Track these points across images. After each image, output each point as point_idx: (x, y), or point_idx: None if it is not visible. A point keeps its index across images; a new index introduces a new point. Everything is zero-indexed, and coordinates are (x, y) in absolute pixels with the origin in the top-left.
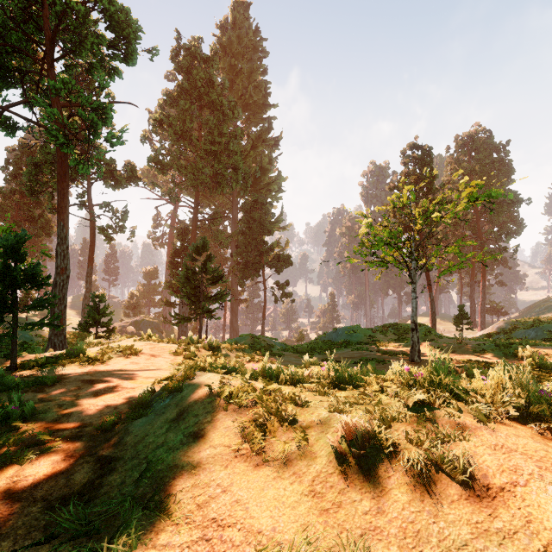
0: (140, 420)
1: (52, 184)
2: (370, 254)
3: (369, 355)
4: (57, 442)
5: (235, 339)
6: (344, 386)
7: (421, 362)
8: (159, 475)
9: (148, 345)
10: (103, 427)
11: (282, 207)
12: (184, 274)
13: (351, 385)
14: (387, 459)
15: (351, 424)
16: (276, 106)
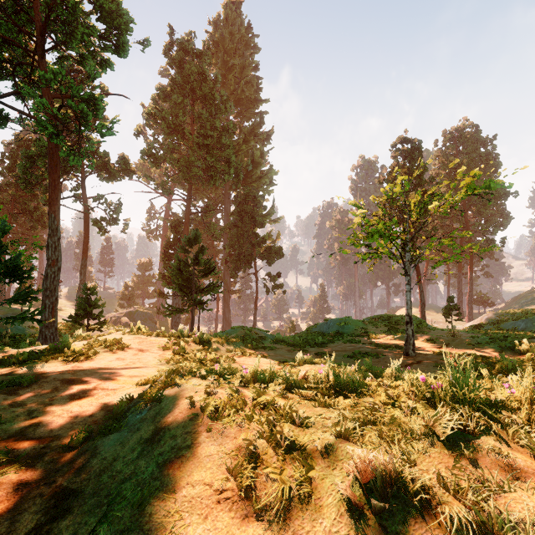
0: (111, 437)
1: (46, 176)
2: (364, 246)
3: (362, 348)
4: (13, 464)
5: (226, 331)
6: (346, 394)
7: (416, 356)
8: (119, 527)
9: (137, 339)
10: (70, 443)
11: (273, 200)
12: (176, 266)
13: (353, 391)
14: (420, 518)
15: (367, 463)
16: (268, 101)
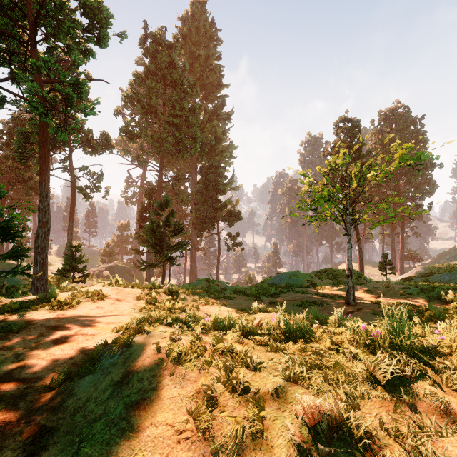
0: (86, 378)
1: (38, 150)
2: (311, 210)
3: (309, 298)
4: None
5: (192, 283)
6: (295, 340)
7: (355, 305)
8: None
9: (115, 290)
10: (50, 384)
11: (233, 171)
12: (149, 227)
13: (301, 338)
14: None
15: (314, 407)
16: (228, 86)
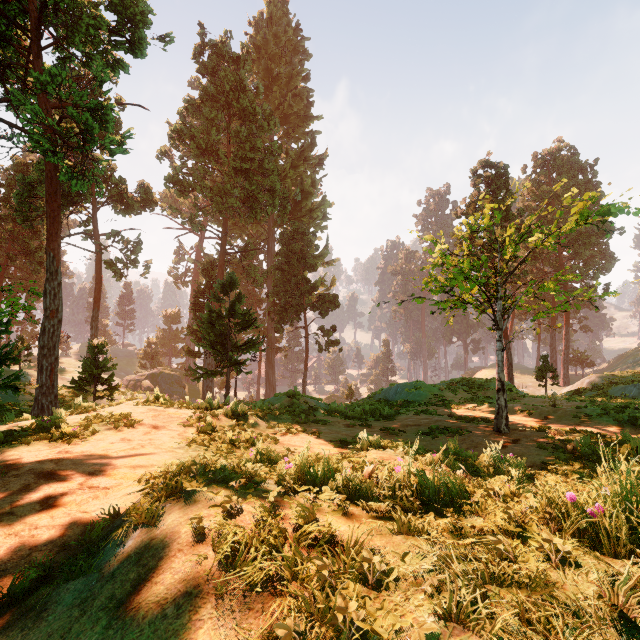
0: (72, 585)
1: None
2: (444, 292)
3: (440, 422)
4: None
5: (268, 399)
6: (438, 509)
7: (510, 433)
8: None
9: (151, 412)
10: (12, 592)
11: (327, 238)
12: (207, 318)
13: (448, 504)
14: None
15: None
16: (320, 118)
